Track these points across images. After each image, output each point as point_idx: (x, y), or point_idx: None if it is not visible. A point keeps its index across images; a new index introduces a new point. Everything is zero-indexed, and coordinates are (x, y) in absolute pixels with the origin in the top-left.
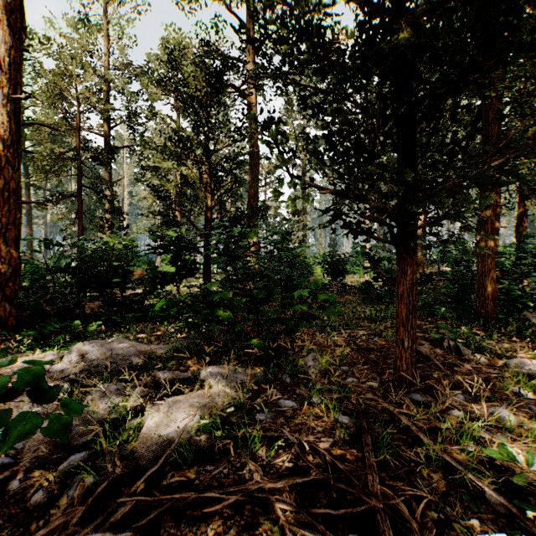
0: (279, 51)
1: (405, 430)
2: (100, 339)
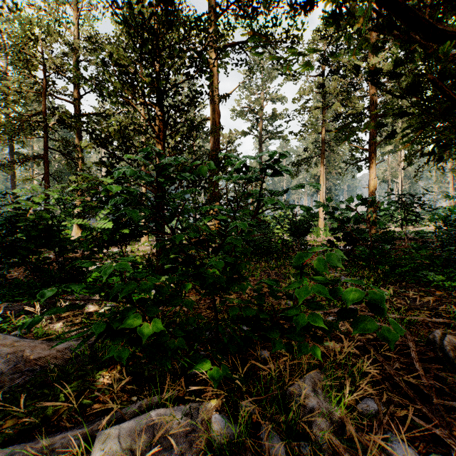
0: None
1: None
2: None
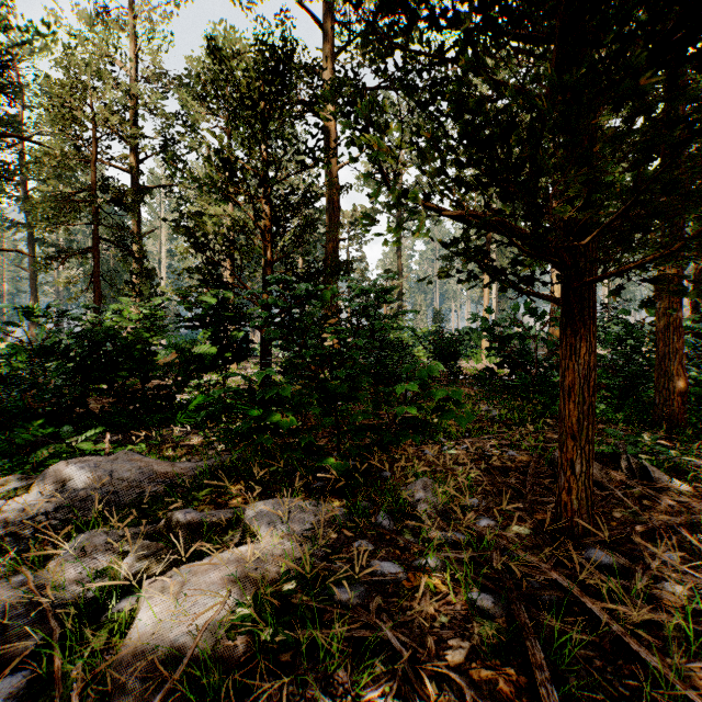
0: None
1: (593, 622)
2: (103, 453)
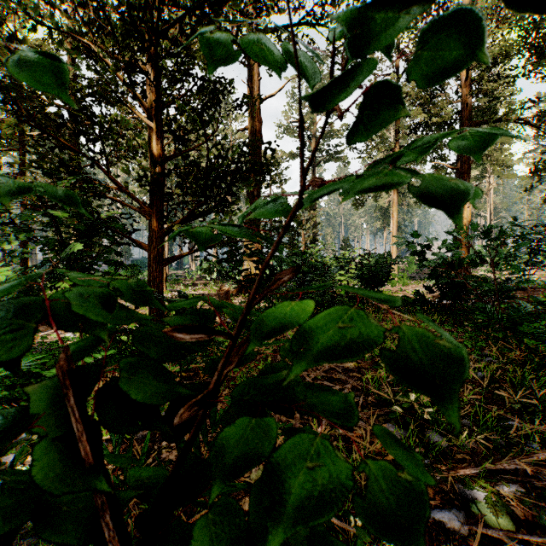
0: None
1: None
2: None
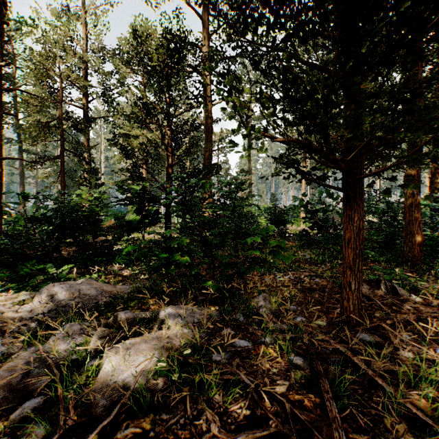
0: (234, 8)
1: (359, 371)
2: (72, 280)
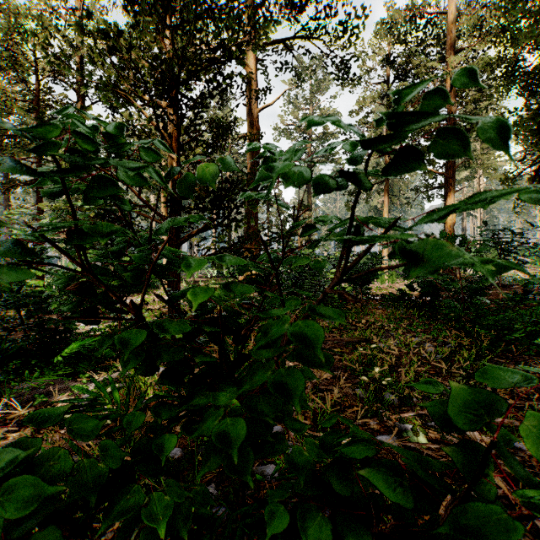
0: None
1: None
2: None
